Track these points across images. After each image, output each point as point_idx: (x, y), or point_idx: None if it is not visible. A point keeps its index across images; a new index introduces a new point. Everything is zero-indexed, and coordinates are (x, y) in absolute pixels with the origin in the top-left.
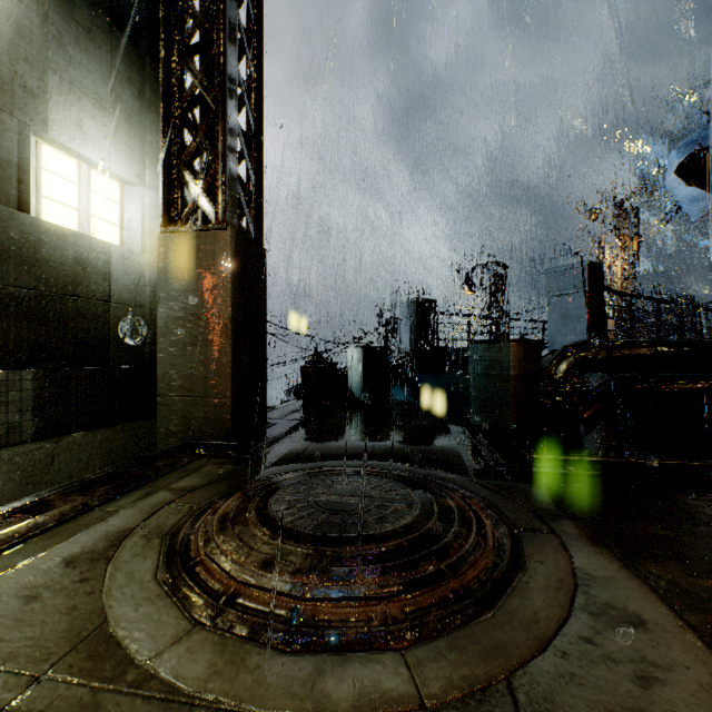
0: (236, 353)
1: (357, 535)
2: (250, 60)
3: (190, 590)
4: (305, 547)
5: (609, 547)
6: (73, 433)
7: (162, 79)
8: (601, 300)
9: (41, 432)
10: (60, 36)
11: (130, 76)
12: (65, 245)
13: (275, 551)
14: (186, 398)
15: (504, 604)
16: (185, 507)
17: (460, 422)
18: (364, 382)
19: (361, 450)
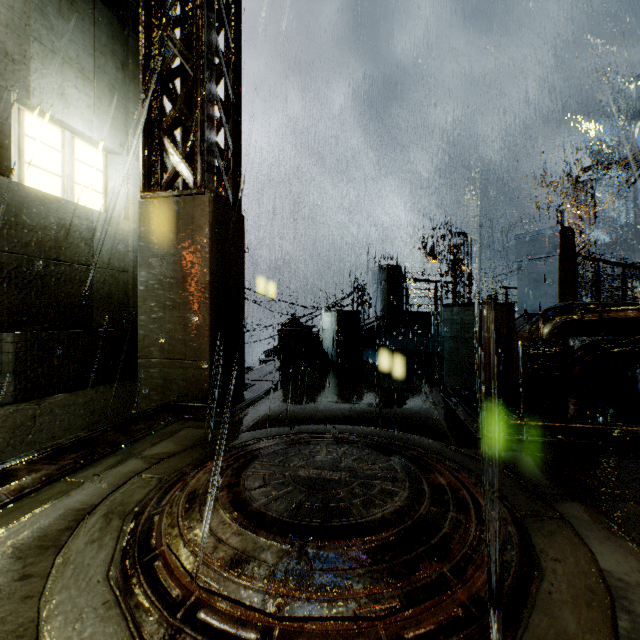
0: (214, 316)
1: (341, 525)
2: (229, 31)
3: (144, 596)
4: (280, 541)
5: (633, 540)
6: (56, 394)
7: (143, 48)
8: (572, 265)
9: (22, 394)
10: (42, 5)
11: (113, 48)
12: (47, 210)
13: (246, 544)
14: (165, 361)
15: (529, 627)
16: (154, 479)
17: (432, 383)
18: (338, 344)
19: (337, 413)
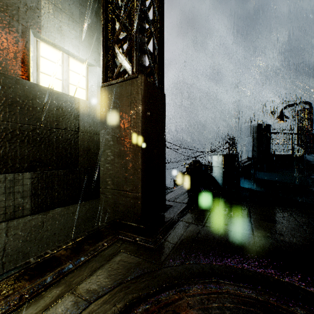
0: (144, 162)
1: None
2: None
3: None
4: None
5: None
6: (56, 208)
7: None
8: None
9: (36, 208)
10: None
11: (90, 3)
12: (51, 99)
13: None
14: (114, 191)
15: None
16: None
17: None
18: (223, 175)
19: (244, 249)
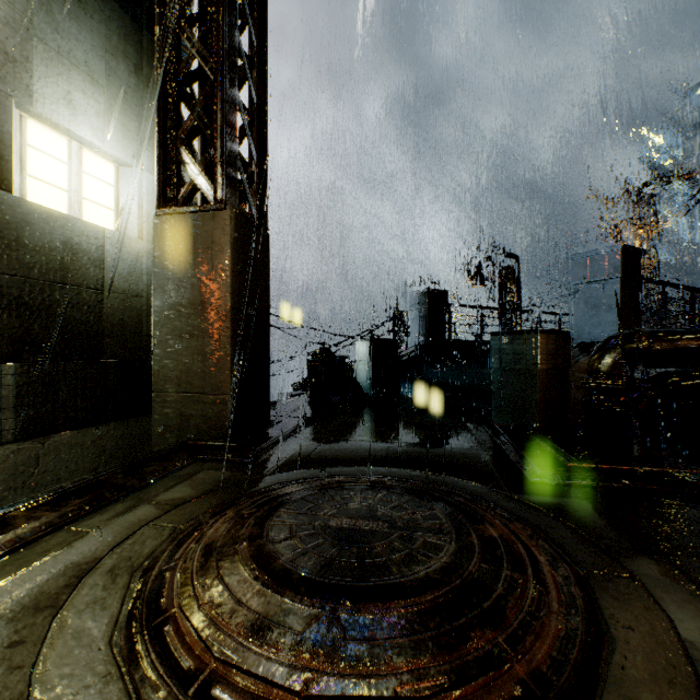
0: (236, 345)
1: (378, 585)
2: (253, 29)
3: (151, 668)
4: (309, 603)
5: None
6: (61, 432)
7: (157, 48)
8: (635, 288)
9: (24, 431)
10: (46, 1)
11: (126, 50)
12: (52, 228)
13: (269, 607)
14: (182, 395)
15: None
16: (167, 528)
17: (479, 420)
18: (373, 376)
19: (373, 453)
